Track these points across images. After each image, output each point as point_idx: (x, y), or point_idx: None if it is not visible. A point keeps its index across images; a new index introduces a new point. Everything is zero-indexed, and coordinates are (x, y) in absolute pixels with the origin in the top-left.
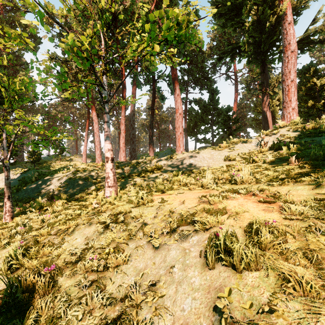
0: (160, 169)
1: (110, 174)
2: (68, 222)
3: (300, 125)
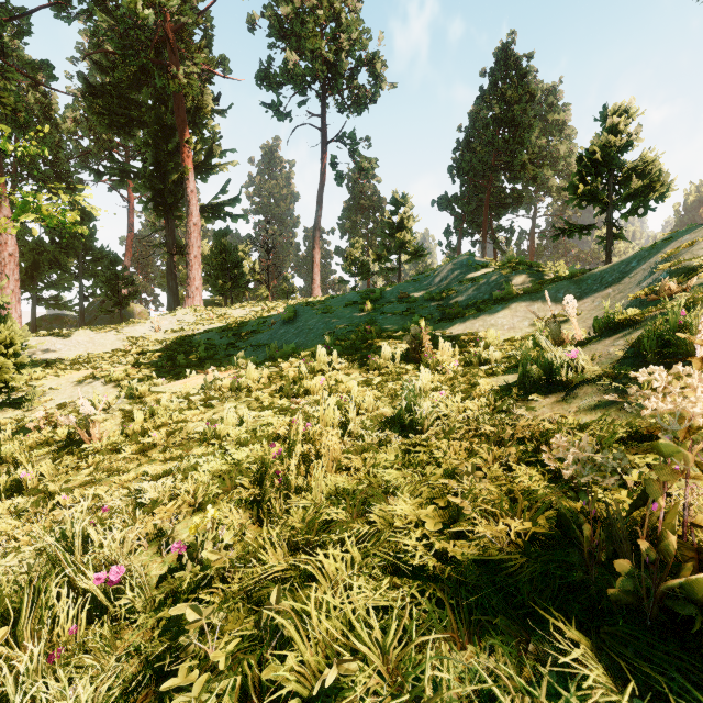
0: None
1: None
2: None
3: (199, 310)
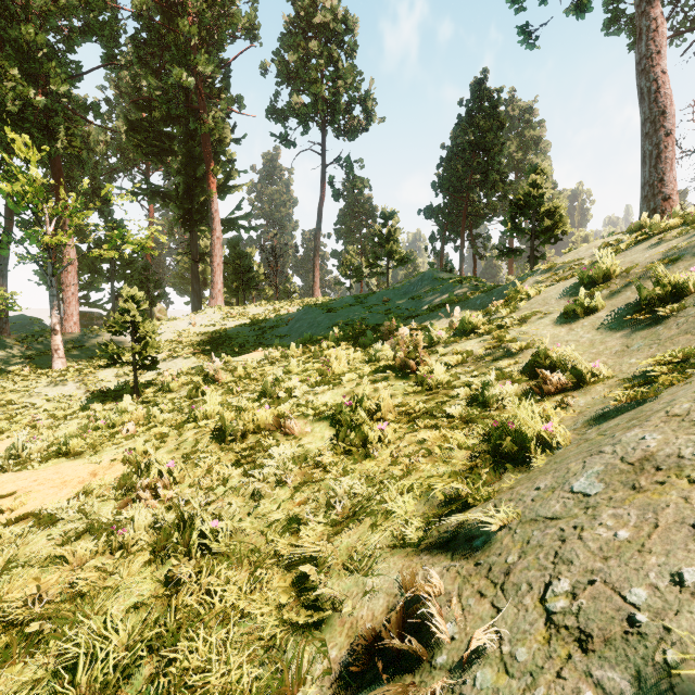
0: (85, 345)
1: (61, 346)
2: (86, 370)
3: (223, 308)
